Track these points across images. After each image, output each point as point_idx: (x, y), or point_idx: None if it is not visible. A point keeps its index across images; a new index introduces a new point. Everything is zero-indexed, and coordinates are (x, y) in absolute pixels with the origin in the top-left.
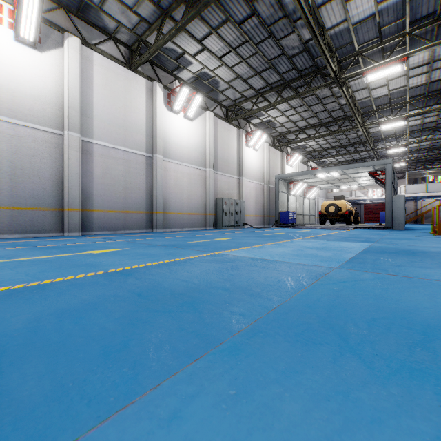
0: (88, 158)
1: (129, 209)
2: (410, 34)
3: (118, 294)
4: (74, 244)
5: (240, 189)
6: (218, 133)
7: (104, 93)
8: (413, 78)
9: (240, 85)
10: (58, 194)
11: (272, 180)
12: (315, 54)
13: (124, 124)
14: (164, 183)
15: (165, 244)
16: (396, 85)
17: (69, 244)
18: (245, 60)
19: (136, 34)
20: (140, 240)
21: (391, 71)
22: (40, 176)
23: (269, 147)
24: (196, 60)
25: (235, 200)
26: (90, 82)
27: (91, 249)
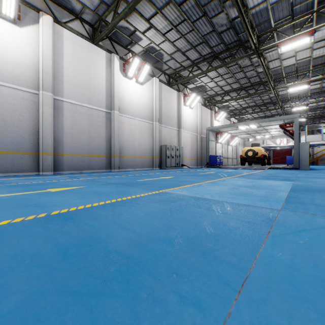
0: (59, 113)
1: (92, 154)
2: (317, 12)
3: (40, 252)
4: (42, 182)
5: (179, 138)
6: (162, 95)
7: (72, 61)
8: (316, 50)
9: (179, 56)
10: (35, 141)
11: (204, 132)
12: (239, 30)
13: (88, 86)
14: (120, 133)
15: (117, 182)
16: (302, 56)
17: (37, 182)
18: (184, 36)
19: (98, 15)
20: (98, 178)
21: (301, 43)
22: (19, 126)
23: (201, 106)
24: (145, 36)
25: (175, 147)
26: (61, 52)
27: (52, 187)
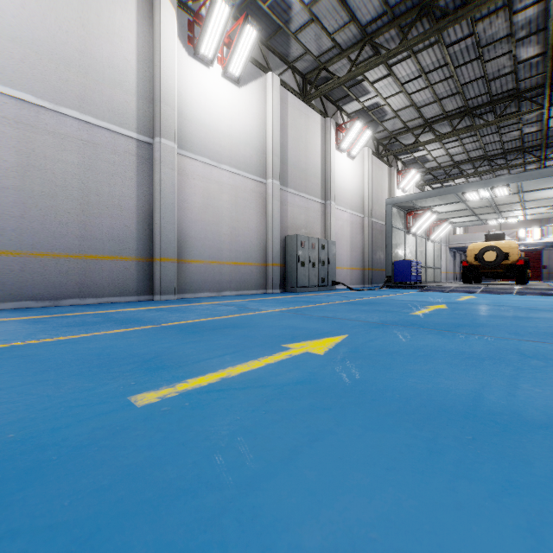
0: None
1: (93, 252)
2: None
3: None
4: None
5: (327, 222)
6: (289, 118)
7: None
8: None
9: (331, 13)
10: None
11: (376, 211)
12: None
13: (80, 61)
14: (180, 201)
15: None
16: None
17: None
18: None
19: None
20: None
21: None
22: None
23: (372, 156)
24: None
25: (319, 240)
26: None
27: None
